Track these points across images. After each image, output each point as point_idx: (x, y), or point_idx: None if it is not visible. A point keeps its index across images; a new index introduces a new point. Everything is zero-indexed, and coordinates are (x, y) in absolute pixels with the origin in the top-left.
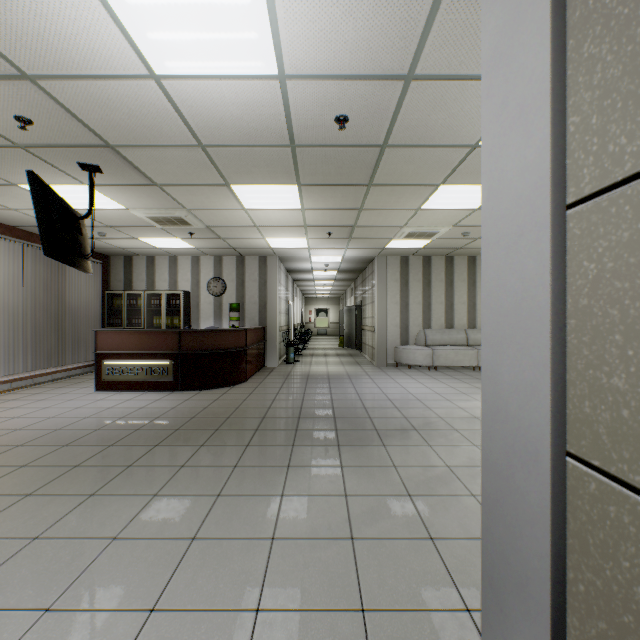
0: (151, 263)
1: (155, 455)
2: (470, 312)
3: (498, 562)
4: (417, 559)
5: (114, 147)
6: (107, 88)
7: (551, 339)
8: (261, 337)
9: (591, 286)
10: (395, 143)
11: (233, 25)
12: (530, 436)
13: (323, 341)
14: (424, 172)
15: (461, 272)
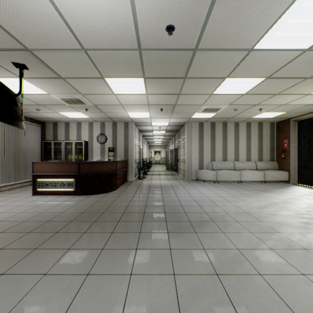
0: (67, 126)
1: (54, 240)
2: (235, 152)
3: None
4: None
5: (31, 51)
6: (15, 1)
7: None
8: (125, 165)
9: None
10: (202, 47)
11: None
12: None
13: (158, 167)
14: (218, 69)
15: (231, 131)
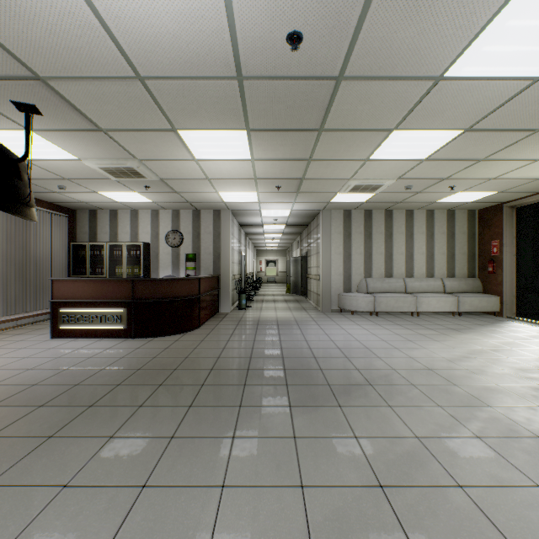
0: (114, 217)
1: (84, 420)
2: (408, 262)
3: None
4: None
5: (45, 80)
6: None
7: None
8: (215, 285)
9: None
10: (352, 74)
11: None
12: None
13: (272, 288)
14: (379, 114)
15: (399, 225)
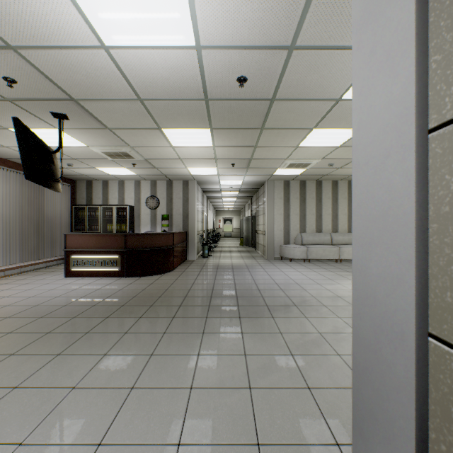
0: (105, 185)
1: (106, 324)
2: (334, 221)
3: (367, 417)
4: (298, 404)
5: (76, 100)
6: (70, 56)
7: (416, 240)
8: (184, 238)
9: (452, 196)
10: (281, 97)
11: (162, 7)
12: (396, 319)
13: (228, 241)
14: (302, 119)
15: (327, 192)
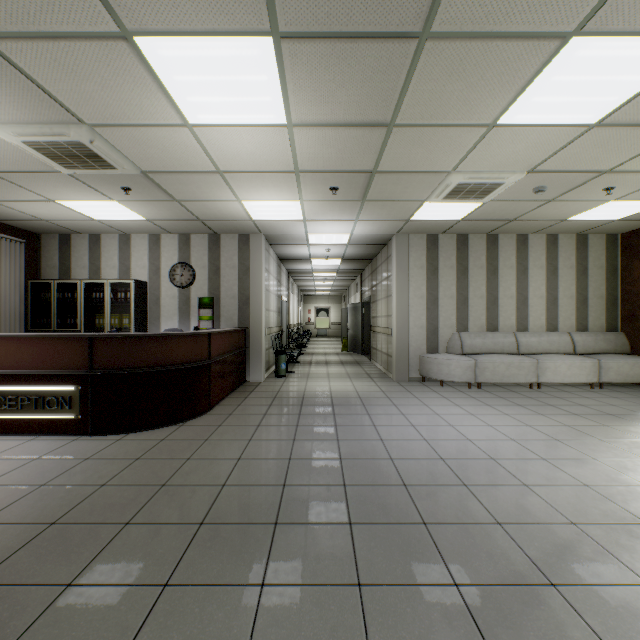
0: (95, 244)
1: None
2: (520, 309)
3: None
4: None
5: None
6: None
7: None
8: (240, 343)
9: None
10: None
11: None
12: None
13: (323, 344)
14: None
15: (508, 256)
